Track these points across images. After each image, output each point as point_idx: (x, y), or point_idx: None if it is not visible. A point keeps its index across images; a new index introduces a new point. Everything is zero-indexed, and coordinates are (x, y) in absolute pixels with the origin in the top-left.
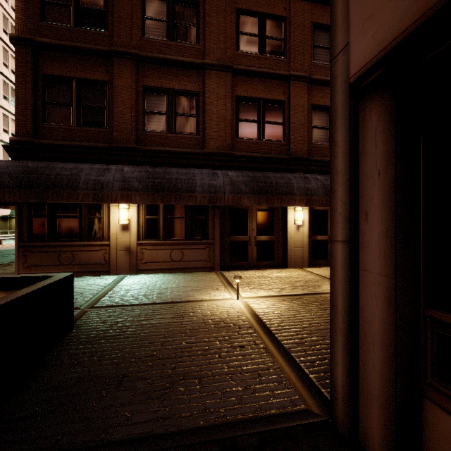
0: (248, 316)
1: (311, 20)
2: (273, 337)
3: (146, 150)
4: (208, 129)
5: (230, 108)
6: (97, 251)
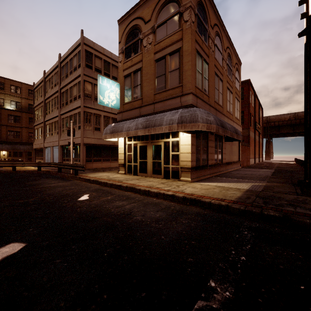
0: None
1: None
2: None
3: (9, 141)
4: (23, 138)
5: (28, 134)
6: None
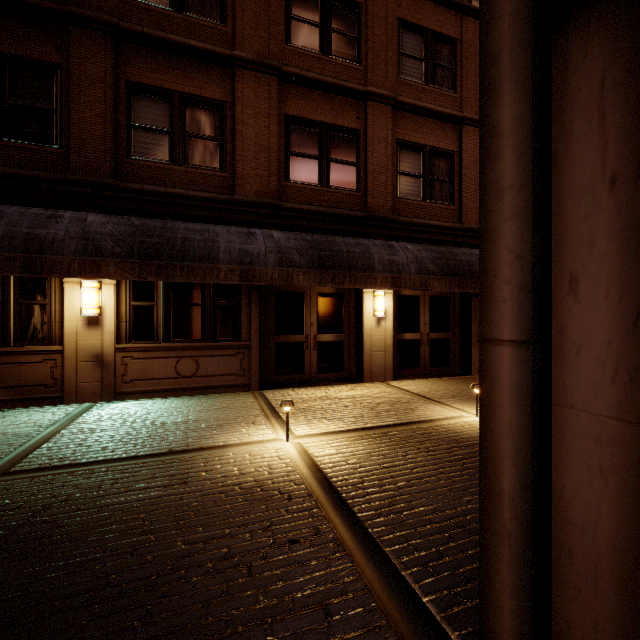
0: (305, 473)
1: (397, 15)
2: (349, 513)
3: (132, 190)
4: (240, 163)
5: (275, 132)
6: (38, 362)
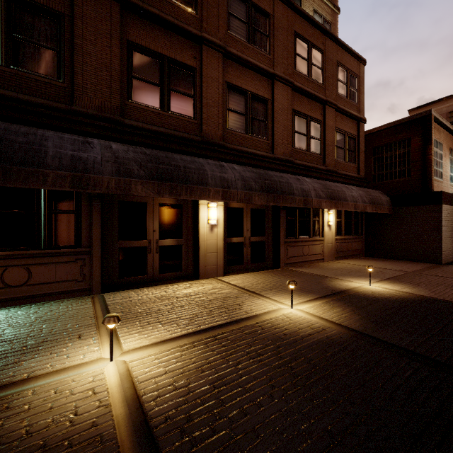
0: (120, 415)
1: None
2: None
3: None
4: (80, 76)
5: (118, 54)
6: None
